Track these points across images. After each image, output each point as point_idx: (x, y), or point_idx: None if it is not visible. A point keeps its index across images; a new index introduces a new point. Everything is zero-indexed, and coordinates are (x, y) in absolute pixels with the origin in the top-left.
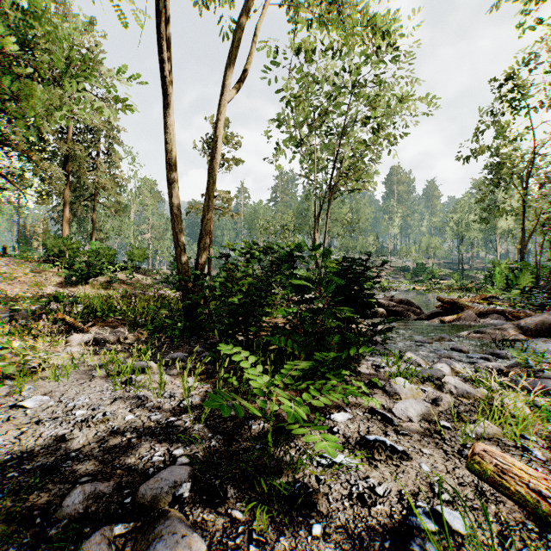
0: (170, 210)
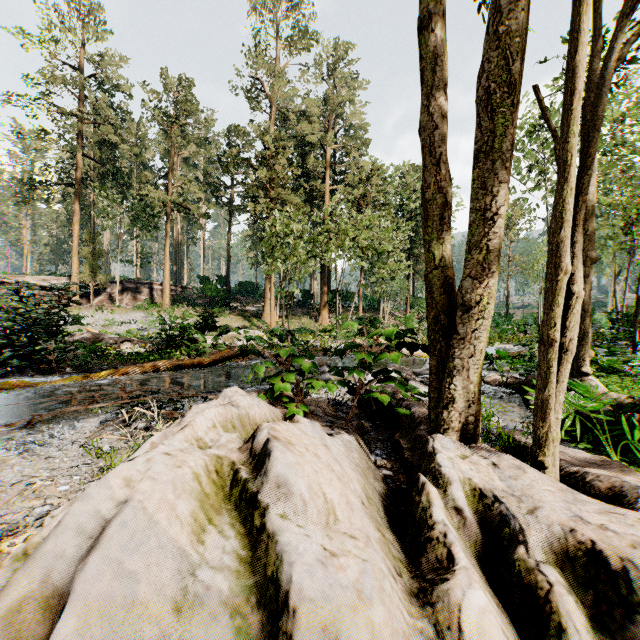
0: None
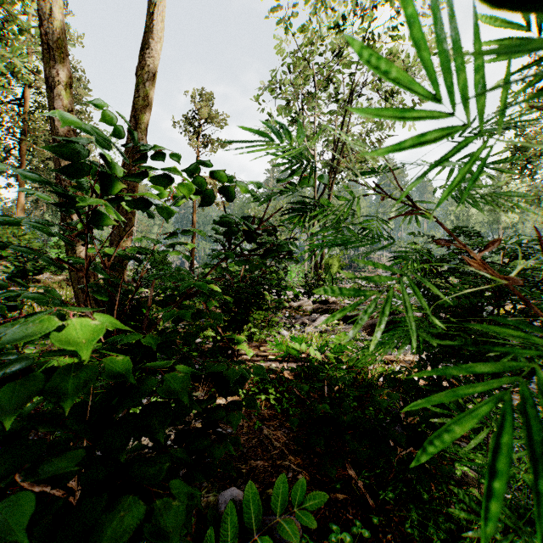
0: (52, 142)
